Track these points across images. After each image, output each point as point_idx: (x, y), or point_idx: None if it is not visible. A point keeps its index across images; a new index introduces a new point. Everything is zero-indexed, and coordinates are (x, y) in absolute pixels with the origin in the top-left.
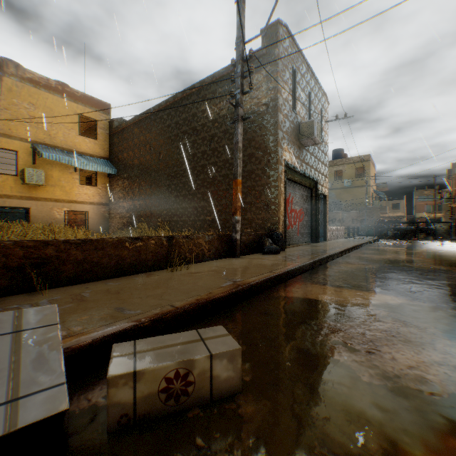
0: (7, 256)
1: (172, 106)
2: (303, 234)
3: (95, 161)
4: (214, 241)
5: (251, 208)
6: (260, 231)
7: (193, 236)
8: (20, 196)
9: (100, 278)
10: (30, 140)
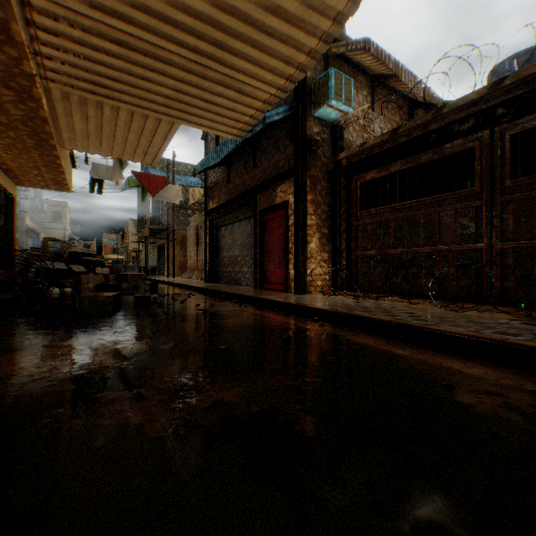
0: None
1: None
2: None
3: None
4: None
5: None
6: None
7: None
8: None
9: None
10: None
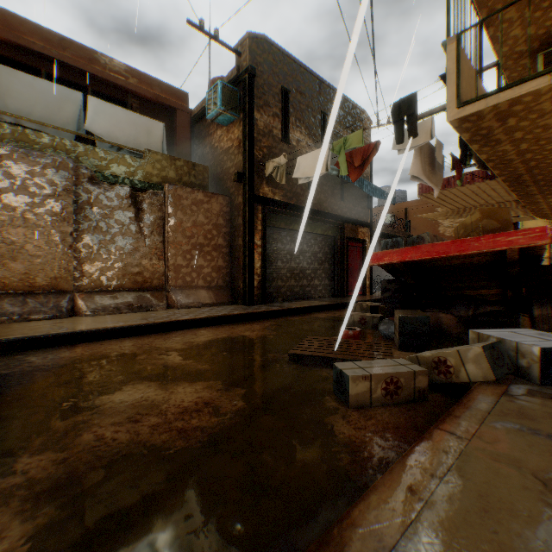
0: None
1: None
2: None
3: None
4: None
5: None
6: None
7: None
8: None
9: None
10: None
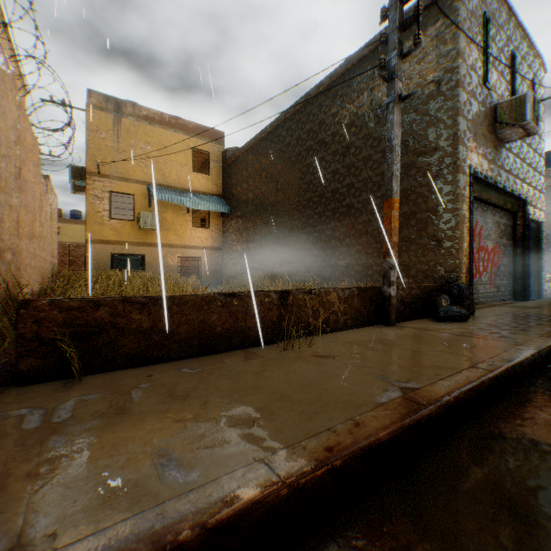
0: (39, 322)
1: (292, 118)
2: (499, 286)
3: (208, 199)
4: (353, 299)
5: (408, 246)
6: (424, 282)
7: (320, 291)
8: (136, 242)
9: (176, 356)
10: (145, 182)
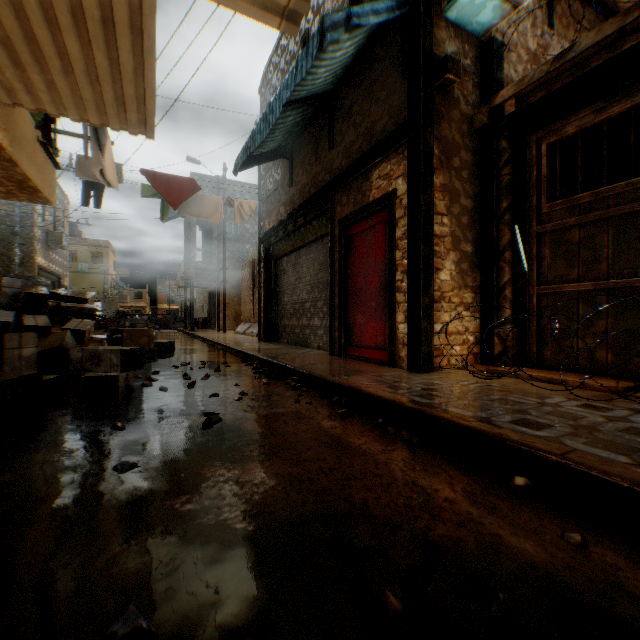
0: None
1: None
2: None
3: None
4: None
5: None
6: None
7: None
8: None
9: None
10: None
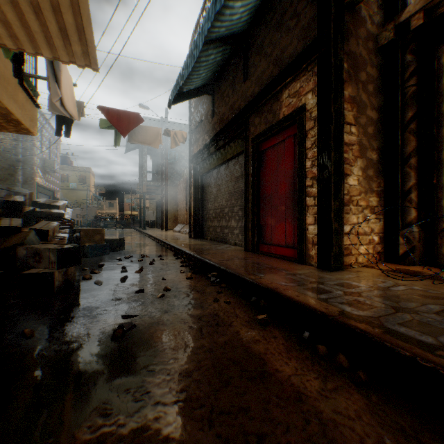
0: None
1: None
2: None
3: None
4: None
5: None
6: None
7: None
8: None
9: None
10: None
